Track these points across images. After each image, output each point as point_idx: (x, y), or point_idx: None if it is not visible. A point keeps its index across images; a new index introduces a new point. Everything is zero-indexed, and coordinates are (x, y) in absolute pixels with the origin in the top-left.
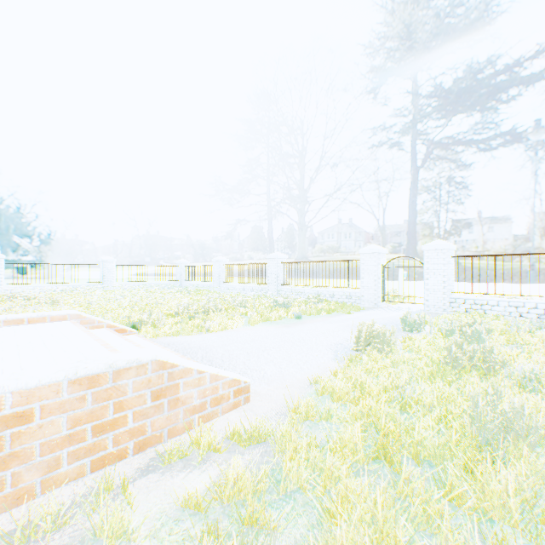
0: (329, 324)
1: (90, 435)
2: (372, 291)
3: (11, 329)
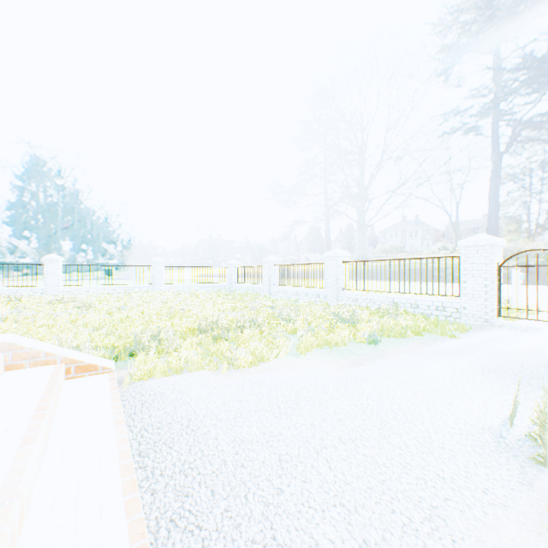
0: (432, 361)
1: None
2: (481, 301)
3: None
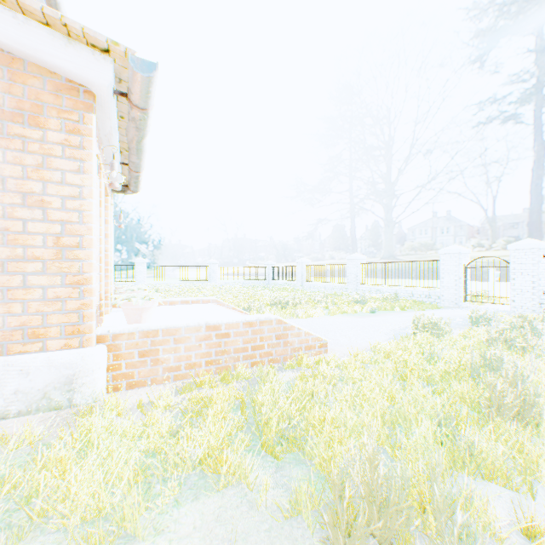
0: (399, 317)
1: (250, 350)
2: (452, 291)
3: (185, 306)
